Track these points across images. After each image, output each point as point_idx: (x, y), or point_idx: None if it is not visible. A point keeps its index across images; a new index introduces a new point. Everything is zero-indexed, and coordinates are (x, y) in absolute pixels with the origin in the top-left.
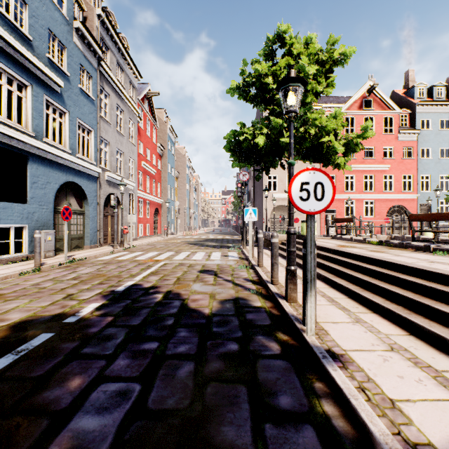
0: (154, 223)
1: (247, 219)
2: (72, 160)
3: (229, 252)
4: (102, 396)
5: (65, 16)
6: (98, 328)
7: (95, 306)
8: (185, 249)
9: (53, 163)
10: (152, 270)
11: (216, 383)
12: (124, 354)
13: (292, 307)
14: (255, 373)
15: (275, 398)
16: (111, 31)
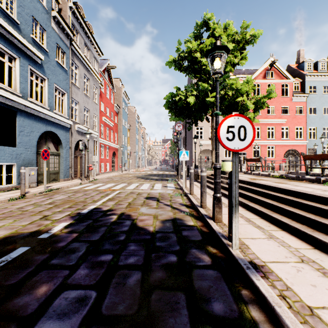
0: (112, 162)
1: (181, 158)
2: (50, 114)
3: (168, 184)
4: (63, 302)
5: (45, 7)
6: (65, 243)
7: (64, 225)
8: (135, 181)
9: (36, 117)
10: (110, 197)
11: (159, 290)
12: (84, 265)
13: (218, 226)
14: (191, 281)
15: (209, 304)
16: (80, 19)
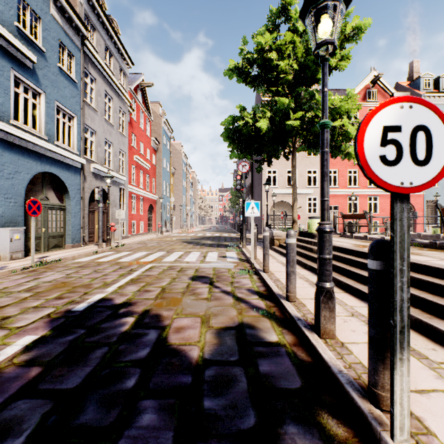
0: (148, 220)
1: (248, 214)
2: (48, 147)
3: (227, 252)
4: None
5: None
6: None
7: (26, 343)
8: (178, 248)
9: (24, 150)
10: (133, 276)
11: None
12: None
13: (330, 349)
14: None
15: None
16: (98, 9)
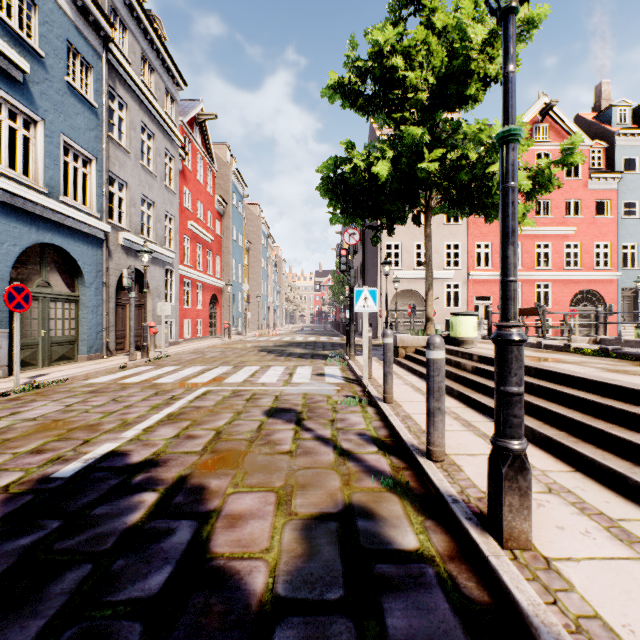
0: (210, 317)
1: (359, 308)
2: (49, 205)
3: (326, 367)
4: None
5: None
6: None
7: None
8: (252, 361)
9: (9, 209)
10: (173, 409)
11: None
12: None
13: (528, 577)
14: None
15: None
16: None
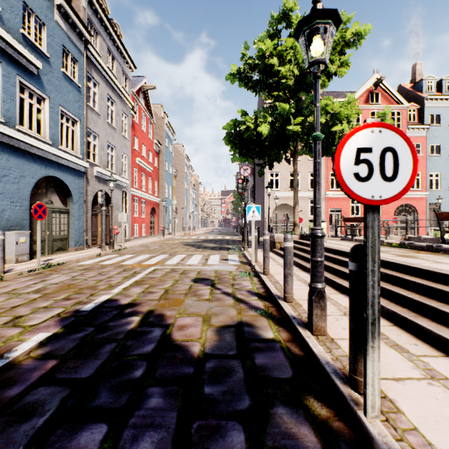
0: (151, 223)
1: (249, 218)
2: (52, 152)
3: (229, 255)
4: None
5: None
6: (22, 387)
7: (40, 339)
8: (181, 251)
9: (29, 155)
10: (137, 278)
11: None
12: None
13: (321, 344)
14: None
15: None
16: (101, 13)
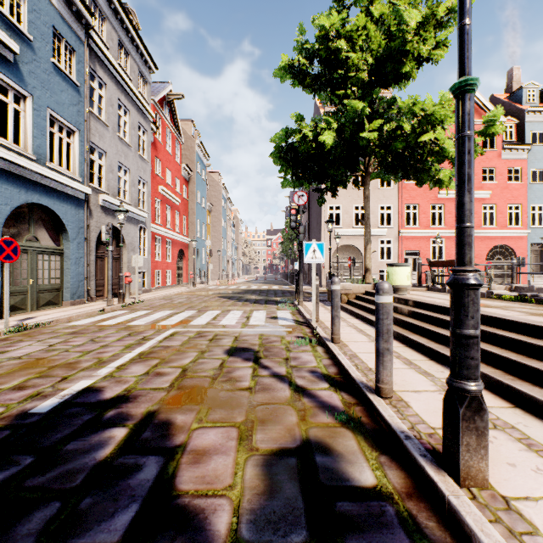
0: (178, 269)
1: (308, 259)
2: (36, 169)
3: (279, 312)
4: None
5: None
6: None
7: None
8: (214, 306)
9: (1, 172)
10: (144, 348)
11: None
12: None
13: (490, 519)
14: None
15: None
16: None
